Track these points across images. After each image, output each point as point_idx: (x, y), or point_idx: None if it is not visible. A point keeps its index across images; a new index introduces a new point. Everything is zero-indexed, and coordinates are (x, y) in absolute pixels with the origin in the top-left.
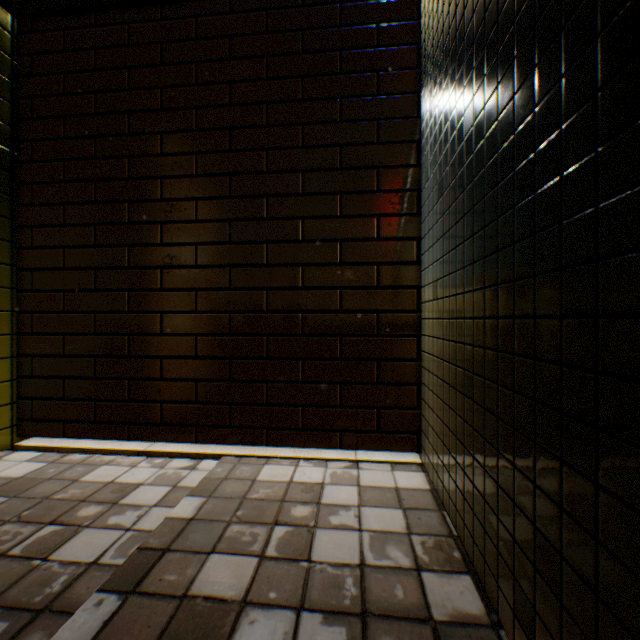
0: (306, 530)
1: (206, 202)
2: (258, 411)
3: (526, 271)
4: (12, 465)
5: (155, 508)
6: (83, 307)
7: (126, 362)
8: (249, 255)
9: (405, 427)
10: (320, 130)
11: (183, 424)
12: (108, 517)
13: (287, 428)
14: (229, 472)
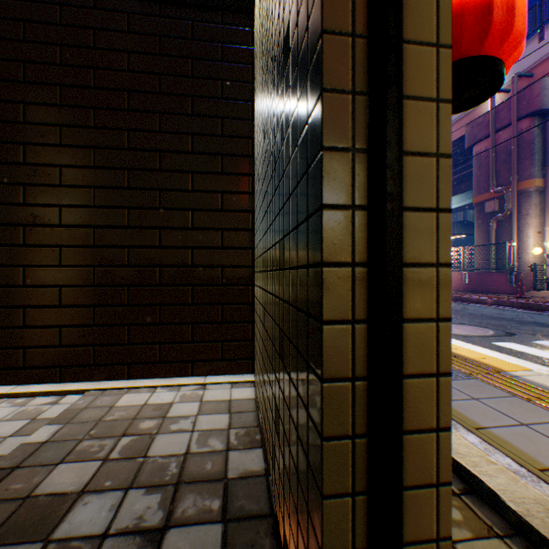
0: (149, 437)
1: (71, 169)
2: (121, 350)
3: (274, 241)
4: None
5: (10, 438)
6: None
7: None
8: (112, 218)
9: (243, 355)
10: (175, 120)
11: (47, 366)
12: None
13: (147, 362)
14: (90, 403)
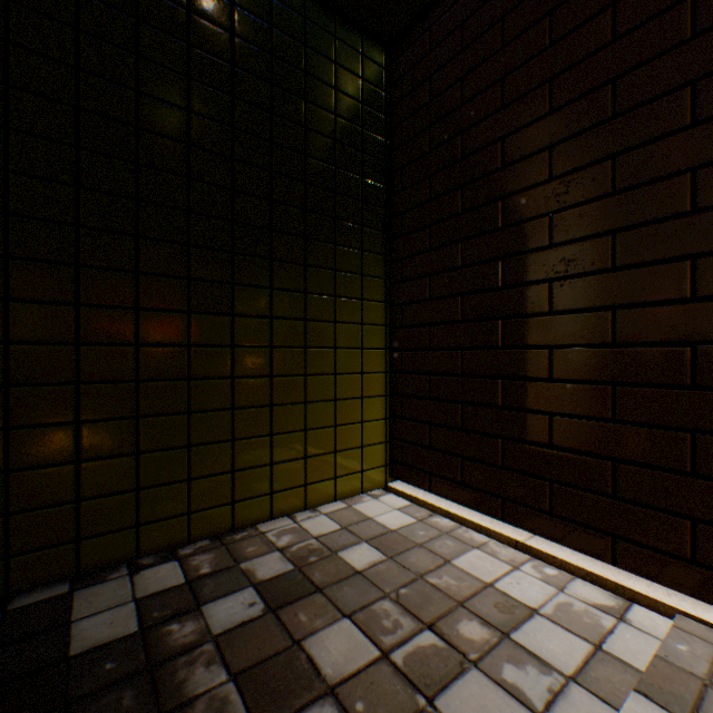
0: None
1: (632, 155)
2: None
3: None
4: (385, 510)
5: (574, 687)
6: (446, 343)
7: (496, 414)
8: None
9: None
10: None
11: (585, 525)
12: (499, 661)
13: None
14: (711, 668)
